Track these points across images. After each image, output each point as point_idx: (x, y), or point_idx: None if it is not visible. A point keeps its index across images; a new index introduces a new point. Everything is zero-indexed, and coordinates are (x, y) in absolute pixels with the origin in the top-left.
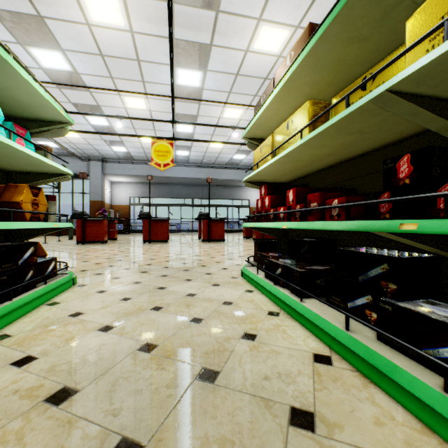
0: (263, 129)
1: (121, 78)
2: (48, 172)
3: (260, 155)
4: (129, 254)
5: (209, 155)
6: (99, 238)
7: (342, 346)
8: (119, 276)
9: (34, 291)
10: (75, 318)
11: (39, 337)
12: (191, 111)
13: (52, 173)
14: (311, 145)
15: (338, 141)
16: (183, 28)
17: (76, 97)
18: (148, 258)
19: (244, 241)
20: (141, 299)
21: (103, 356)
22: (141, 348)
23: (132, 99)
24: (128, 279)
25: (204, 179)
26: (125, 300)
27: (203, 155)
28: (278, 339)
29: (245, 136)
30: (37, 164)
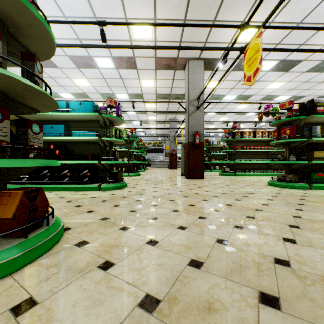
0: None
1: None
2: None
3: None
4: None
5: None
6: None
7: None
8: None
9: None
10: None
11: None
12: None
13: None
14: None
15: None
16: None
17: None
18: None
19: None
20: None
21: None
22: None
23: None
24: None
25: None
26: None
27: None
28: None
29: None
30: None
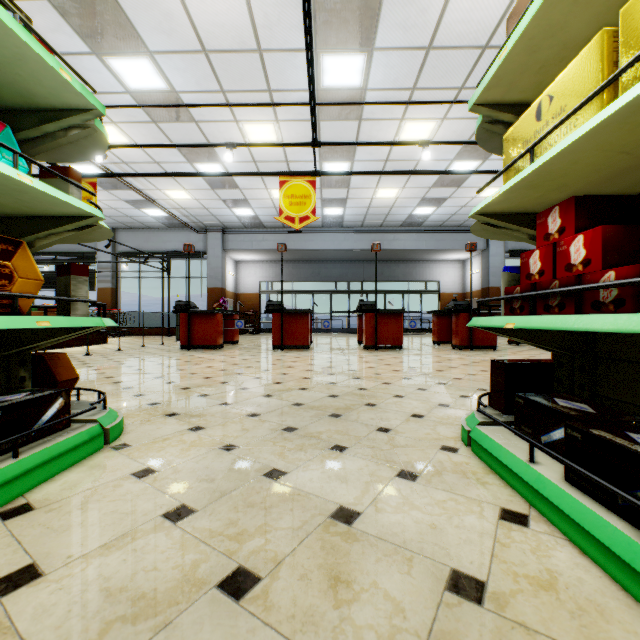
0: (542, 58)
1: (236, 89)
2: (53, 213)
3: (533, 130)
4: (243, 370)
5: (374, 212)
6: (210, 341)
7: None
8: (203, 423)
9: None
10: None
11: None
12: (346, 136)
13: (62, 215)
14: None
15: None
16: None
17: (179, 134)
18: (270, 380)
19: (437, 350)
20: (211, 522)
21: None
22: None
23: (255, 127)
24: (215, 435)
25: (366, 251)
26: (173, 519)
27: (364, 213)
28: None
29: (479, 98)
30: None
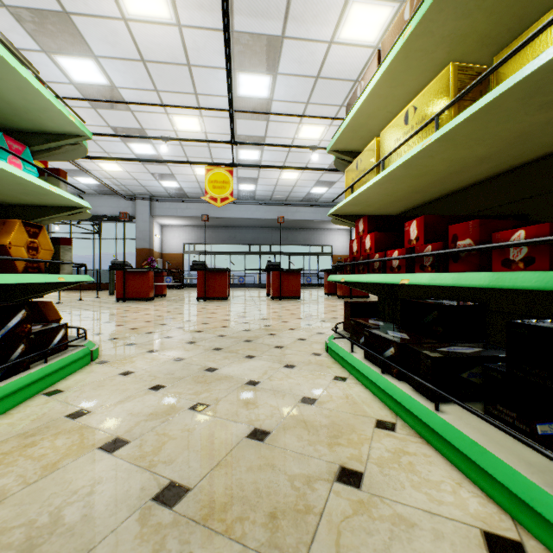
0: (360, 134)
1: (168, 90)
2: (56, 205)
3: (355, 174)
4: (176, 316)
5: (280, 189)
6: (143, 294)
7: (548, 527)
8: (156, 348)
9: (24, 375)
10: (73, 422)
11: (6, 459)
12: (257, 131)
13: (62, 206)
14: (458, 138)
15: (512, 127)
16: (245, 15)
17: (115, 119)
18: (199, 322)
19: (326, 299)
20: (178, 389)
21: (91, 512)
22: (160, 494)
23: (183, 119)
24: (167, 354)
25: (274, 220)
26: (155, 390)
27: (272, 190)
28: (404, 488)
29: (332, 148)
30: (34, 191)
